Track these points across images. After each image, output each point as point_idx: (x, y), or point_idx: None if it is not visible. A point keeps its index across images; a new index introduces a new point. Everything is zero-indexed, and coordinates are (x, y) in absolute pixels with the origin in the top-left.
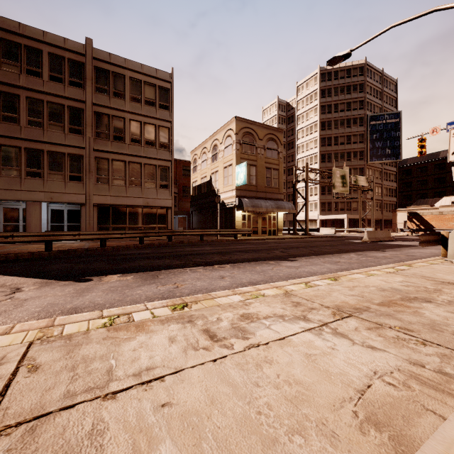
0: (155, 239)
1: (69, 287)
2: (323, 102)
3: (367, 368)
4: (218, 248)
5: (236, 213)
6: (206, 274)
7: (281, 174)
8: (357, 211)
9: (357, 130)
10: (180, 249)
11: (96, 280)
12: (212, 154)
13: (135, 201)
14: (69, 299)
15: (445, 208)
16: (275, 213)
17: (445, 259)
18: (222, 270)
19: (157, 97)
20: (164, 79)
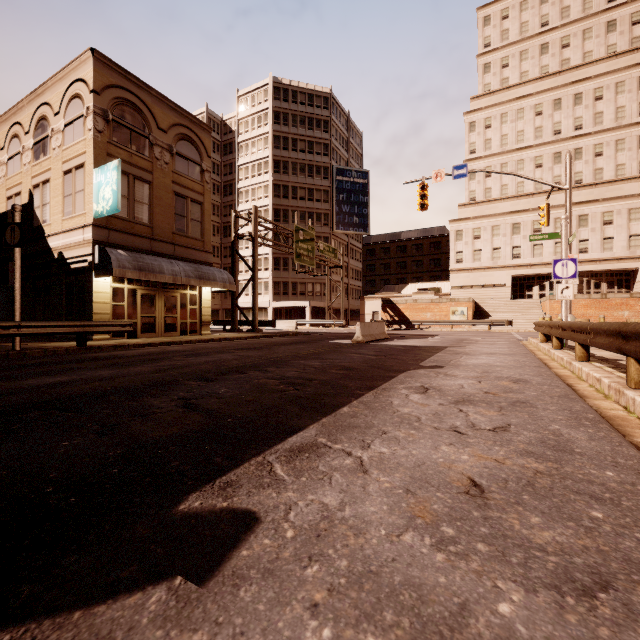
0: None
1: None
2: (278, 131)
3: None
4: None
5: (95, 282)
6: None
7: (208, 213)
8: (321, 297)
9: (322, 184)
10: None
11: None
12: (35, 140)
13: None
14: None
15: (419, 295)
16: (196, 290)
17: None
18: None
19: None
20: None
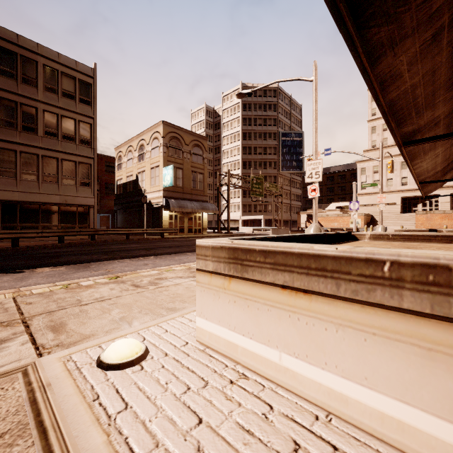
0: (75, 239)
1: (4, 277)
2: (245, 115)
3: None
4: (144, 245)
5: (163, 212)
6: (132, 263)
7: (206, 178)
8: (271, 213)
9: (272, 144)
10: (106, 247)
11: (29, 271)
12: (139, 154)
13: (50, 198)
14: (14, 283)
15: (330, 211)
16: (200, 214)
17: None
18: (146, 260)
19: (77, 91)
20: (85, 73)
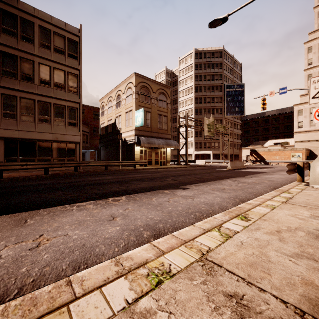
0: (64, 169)
1: None
2: (197, 73)
3: None
4: (118, 177)
5: (135, 148)
6: (94, 212)
7: (169, 119)
8: (218, 149)
9: (218, 94)
10: (82, 179)
11: None
12: (116, 102)
13: (44, 135)
14: None
15: (272, 147)
16: (165, 149)
17: (303, 184)
18: (115, 205)
19: (66, 47)
20: (72, 32)
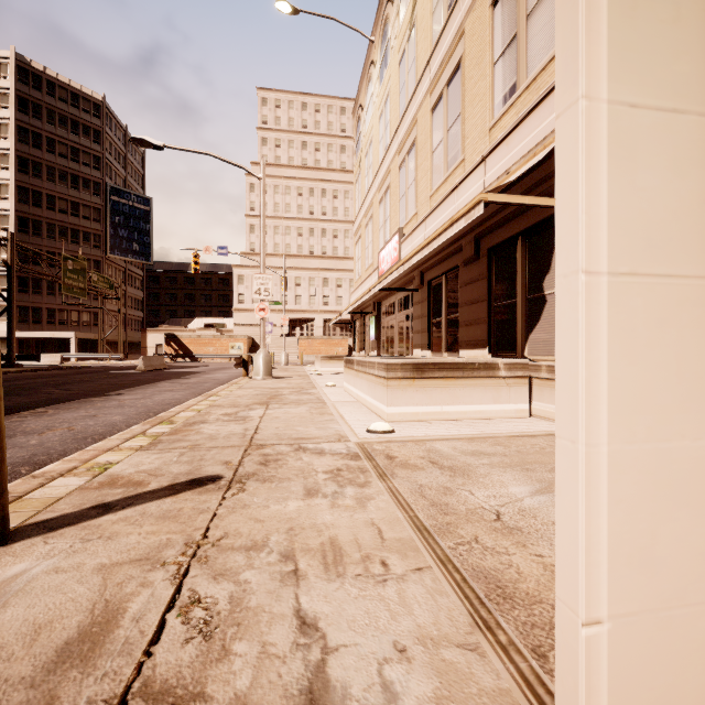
0: None
1: None
2: (25, 122)
3: (304, 410)
4: None
5: None
6: (52, 419)
7: None
8: (90, 328)
9: (91, 200)
10: None
11: None
12: None
13: None
14: None
15: (203, 331)
16: None
17: (248, 378)
18: (60, 413)
19: None
20: None
